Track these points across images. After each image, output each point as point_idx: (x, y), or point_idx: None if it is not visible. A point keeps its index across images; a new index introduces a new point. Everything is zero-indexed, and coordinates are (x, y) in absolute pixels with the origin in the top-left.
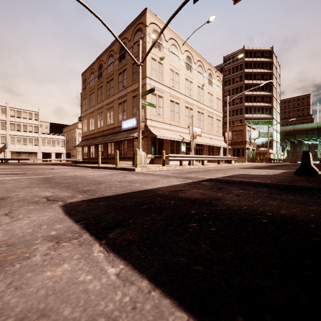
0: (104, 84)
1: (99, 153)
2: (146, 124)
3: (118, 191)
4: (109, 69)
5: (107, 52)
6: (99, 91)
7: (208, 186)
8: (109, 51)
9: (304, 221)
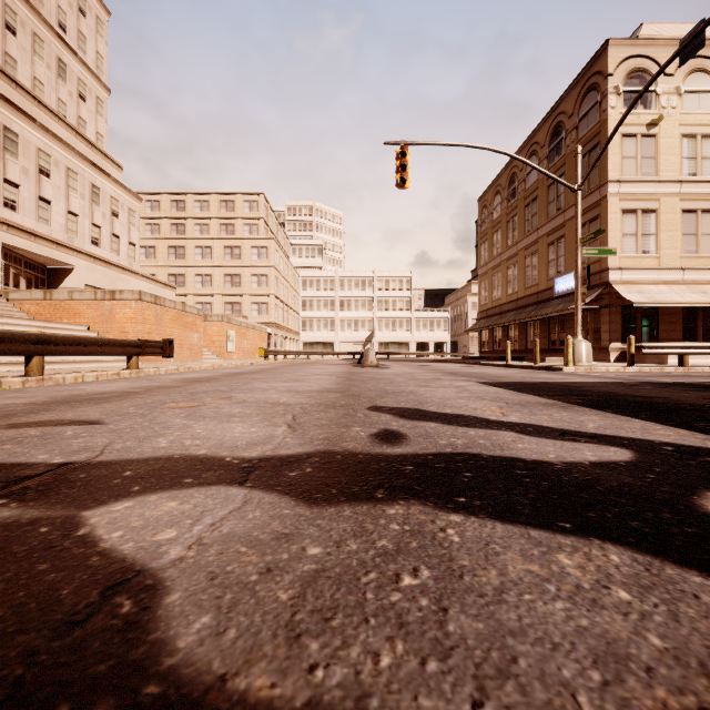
0: (518, 210)
1: (507, 344)
2: (607, 280)
3: (515, 381)
4: (529, 181)
5: (524, 150)
6: (509, 225)
7: (621, 384)
8: (529, 146)
9: (623, 393)
